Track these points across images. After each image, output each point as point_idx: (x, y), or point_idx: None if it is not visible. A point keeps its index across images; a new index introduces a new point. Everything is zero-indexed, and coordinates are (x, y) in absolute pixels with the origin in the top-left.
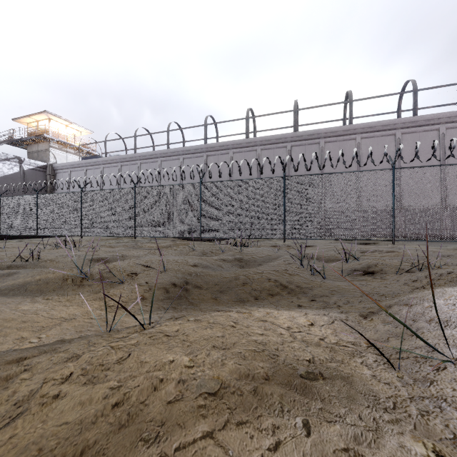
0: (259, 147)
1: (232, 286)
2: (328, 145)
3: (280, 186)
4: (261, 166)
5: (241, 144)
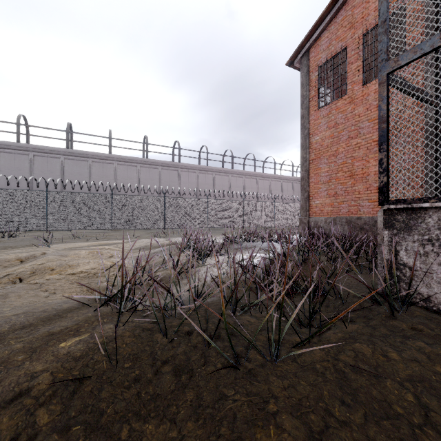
0: (32, 153)
1: (2, 249)
2: (94, 164)
3: (44, 196)
4: (28, 182)
5: (11, 146)
